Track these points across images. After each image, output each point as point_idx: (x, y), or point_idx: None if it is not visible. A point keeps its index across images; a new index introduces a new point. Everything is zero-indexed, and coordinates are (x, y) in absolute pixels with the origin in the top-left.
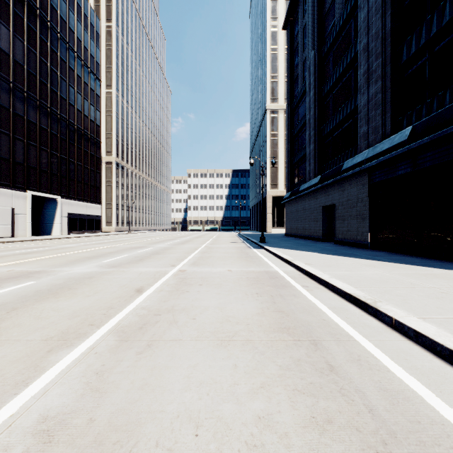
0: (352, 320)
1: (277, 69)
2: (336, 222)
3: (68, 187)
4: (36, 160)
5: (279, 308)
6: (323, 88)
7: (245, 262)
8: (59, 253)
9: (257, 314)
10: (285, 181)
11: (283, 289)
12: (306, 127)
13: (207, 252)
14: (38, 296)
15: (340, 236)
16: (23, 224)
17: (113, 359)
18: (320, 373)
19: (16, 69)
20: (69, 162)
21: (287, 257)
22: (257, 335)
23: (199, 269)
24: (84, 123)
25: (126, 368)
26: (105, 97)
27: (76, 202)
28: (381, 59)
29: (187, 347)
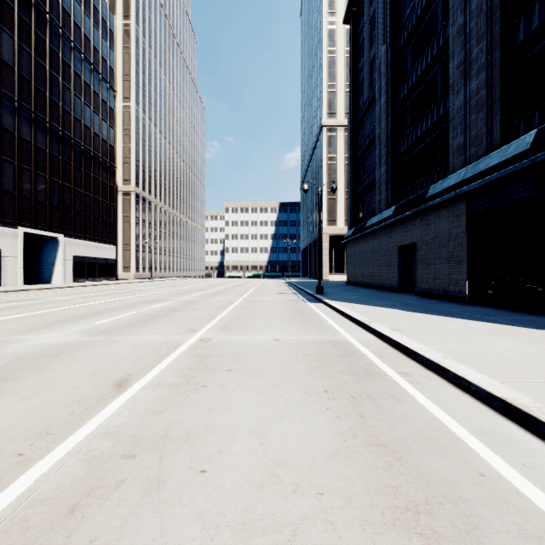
0: (544, 476)
1: (336, 77)
2: (418, 267)
3: (73, 223)
4: (30, 188)
5: (376, 433)
6: (399, 93)
7: (300, 324)
8: (40, 310)
9: (336, 455)
10: (345, 216)
11: (369, 381)
12: (374, 145)
13: (245, 308)
14: None
15: (423, 285)
16: (13, 269)
17: None
18: None
19: (4, 72)
20: (74, 191)
21: (359, 318)
22: None
23: (230, 337)
24: (94, 143)
25: None
26: (121, 112)
27: (83, 242)
28: (486, 42)
29: None
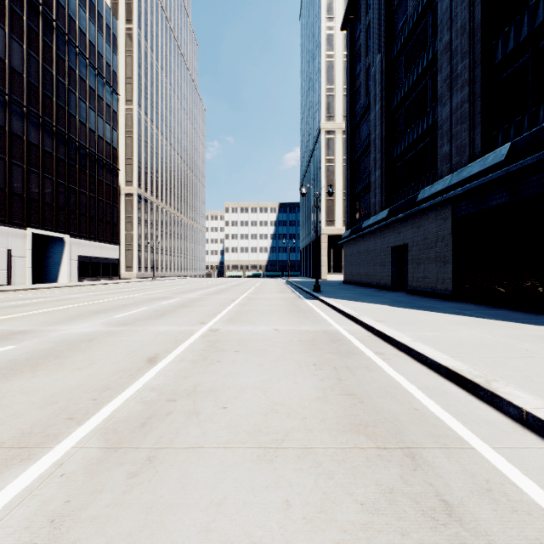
0: (458, 410)
1: (334, 80)
2: (409, 267)
3: (78, 224)
4: (38, 190)
5: (348, 388)
6: (392, 101)
7: (297, 318)
8: (59, 306)
9: (318, 399)
10: (344, 217)
11: (350, 358)
12: (370, 149)
13: (247, 304)
14: (9, 368)
15: (414, 283)
16: (22, 268)
17: (87, 489)
18: (431, 520)
19: (13, 78)
20: (79, 193)
21: (350, 312)
22: (319, 439)
23: (236, 328)
24: (98, 146)
25: (104, 509)
26: (124, 114)
27: (88, 242)
28: (469, 60)
29: (210, 462)
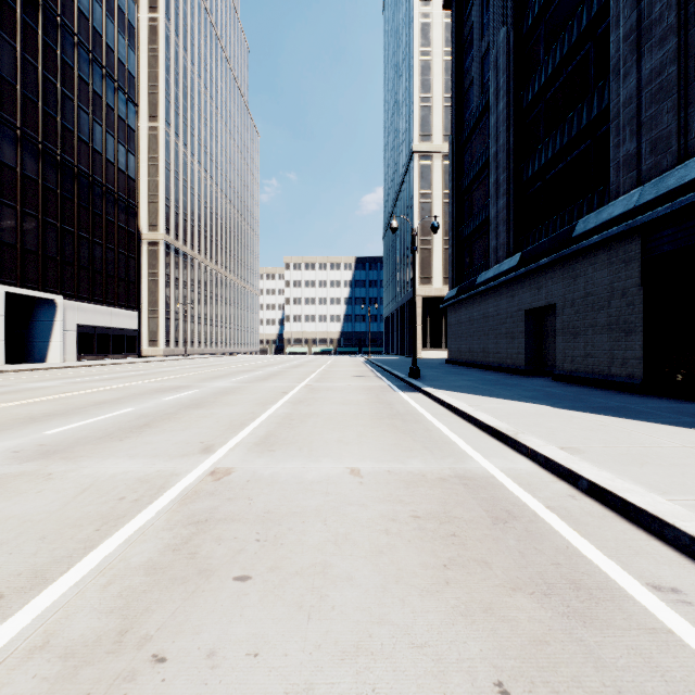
0: None
1: (431, 86)
2: (557, 339)
3: (76, 281)
4: (15, 232)
5: None
6: (525, 93)
7: (393, 434)
8: None
9: None
10: (444, 272)
11: (603, 632)
12: (487, 171)
13: (305, 401)
14: None
15: (566, 365)
16: None
17: None
18: None
19: None
20: (78, 238)
21: (493, 423)
22: None
23: (269, 465)
24: (107, 174)
25: None
26: (146, 135)
27: (91, 307)
28: None
29: None
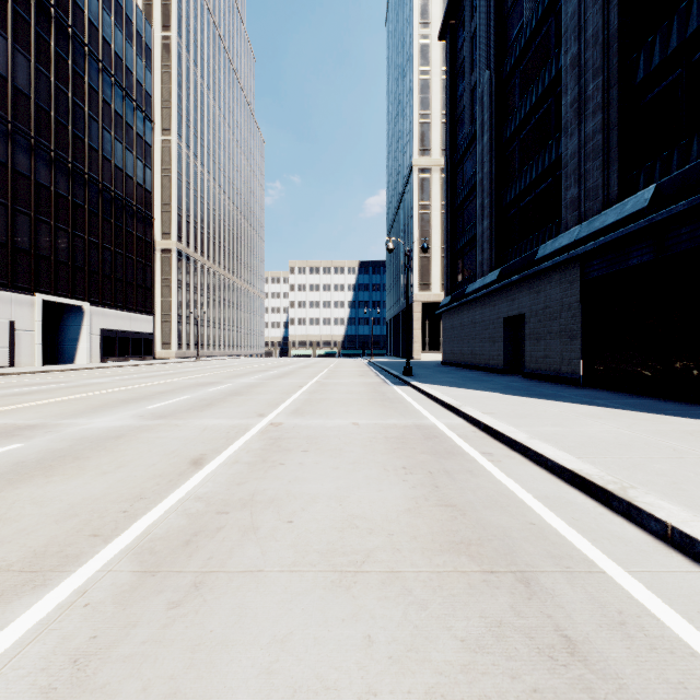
0: (586, 524)
1: (430, 104)
2: (526, 343)
3: (101, 289)
4: (50, 245)
5: (447, 498)
6: (505, 130)
7: (382, 408)
8: (77, 394)
9: (408, 512)
10: (442, 279)
11: (449, 460)
12: (476, 192)
13: (318, 391)
14: (16, 473)
15: (532, 365)
16: (29, 345)
17: (118, 622)
18: (549, 660)
19: (18, 102)
20: (102, 249)
21: (450, 401)
22: (409, 561)
23: (304, 421)
24: (127, 188)
25: (139, 646)
26: (160, 148)
27: (113, 312)
28: (602, 78)
29: (271, 589)
